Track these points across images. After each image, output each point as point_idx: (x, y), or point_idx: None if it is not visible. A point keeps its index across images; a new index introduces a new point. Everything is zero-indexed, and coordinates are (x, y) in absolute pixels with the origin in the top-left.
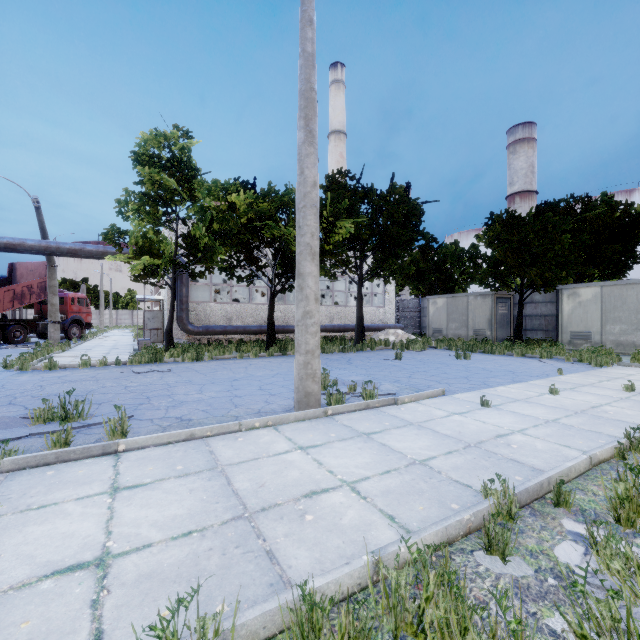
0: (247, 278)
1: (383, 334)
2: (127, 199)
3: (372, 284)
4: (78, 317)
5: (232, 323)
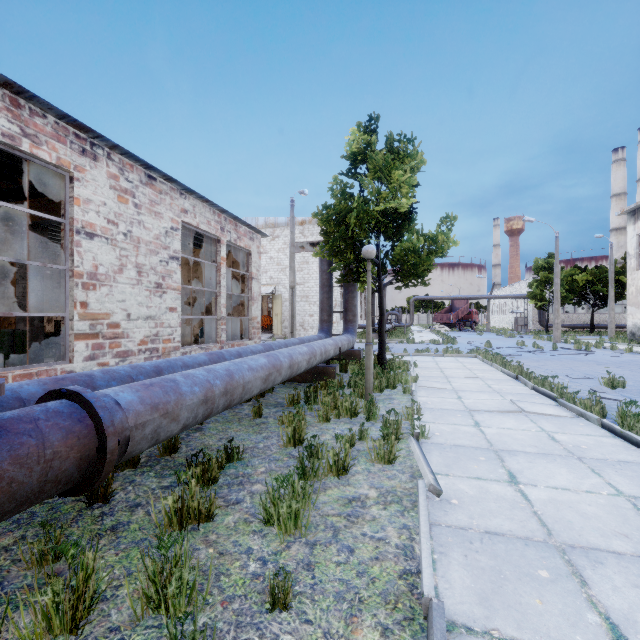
0: (577, 303)
1: None
2: (532, 282)
3: None
4: (475, 320)
5: (564, 323)
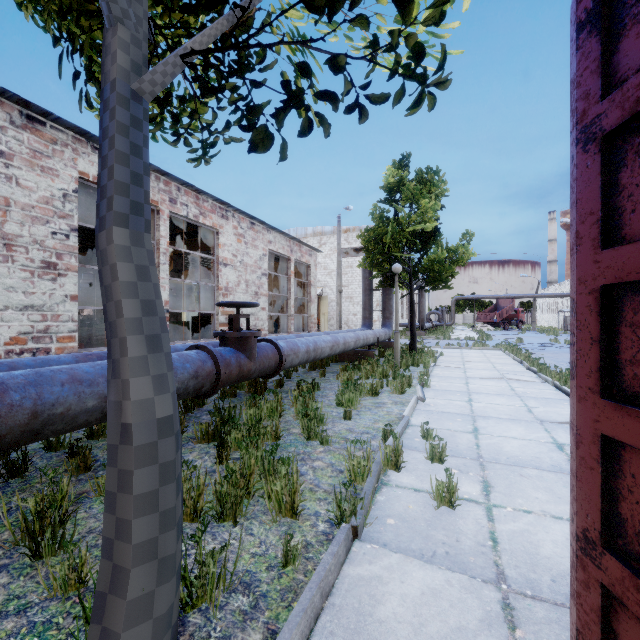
0: None
1: None
2: None
3: None
4: (521, 319)
5: None
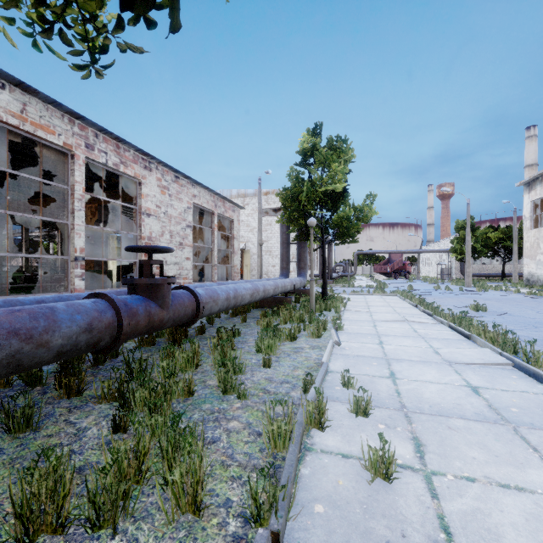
0: (491, 256)
1: None
2: (454, 239)
3: None
4: (408, 270)
5: (481, 272)
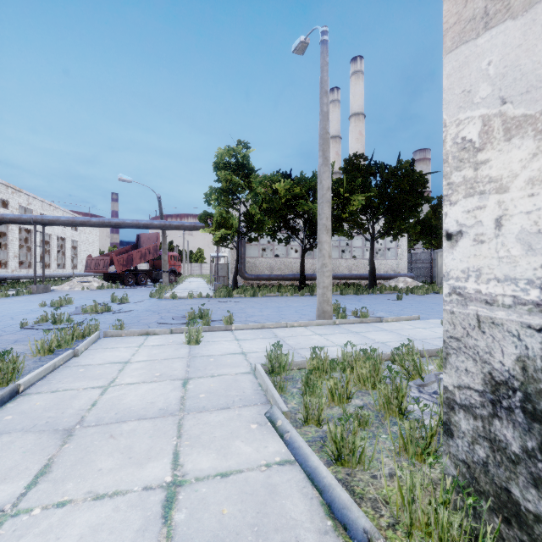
0: (285, 240)
1: (394, 282)
2: (211, 193)
3: (385, 240)
4: (174, 268)
5: (274, 272)
